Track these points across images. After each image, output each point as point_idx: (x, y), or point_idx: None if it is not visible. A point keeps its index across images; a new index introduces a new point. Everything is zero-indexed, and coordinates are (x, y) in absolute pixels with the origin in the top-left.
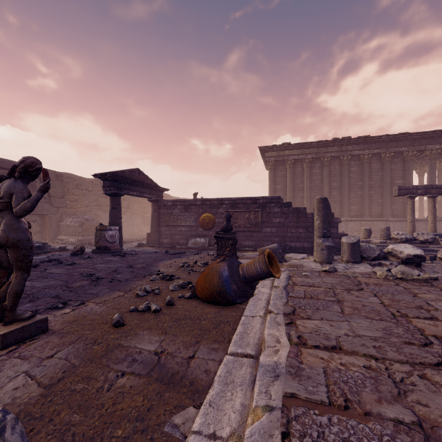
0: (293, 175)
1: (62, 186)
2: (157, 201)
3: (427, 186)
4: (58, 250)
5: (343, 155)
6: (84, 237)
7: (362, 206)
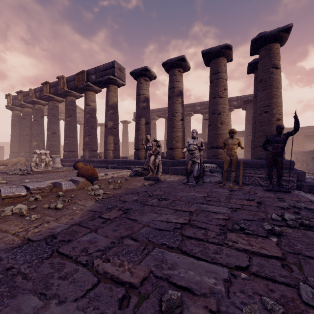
0: None
1: None
2: None
3: None
4: None
5: None
6: None
7: None
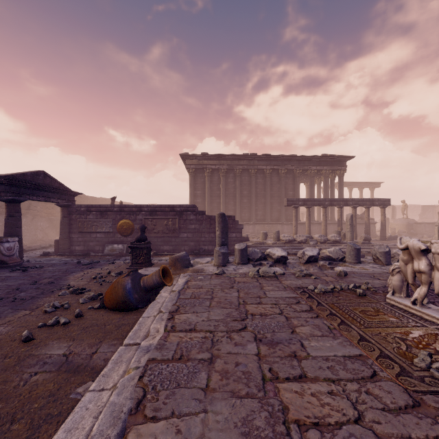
0: (211, 183)
1: None
2: (68, 206)
3: (305, 199)
4: None
5: (251, 169)
6: None
7: (265, 211)
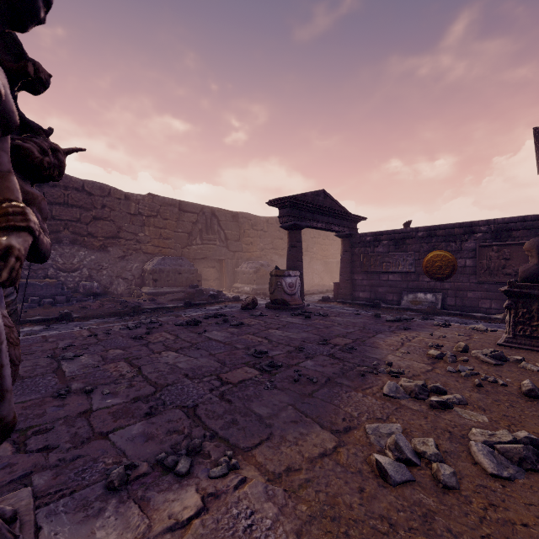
0: None
1: (238, 227)
2: (350, 236)
3: None
4: (231, 300)
5: None
6: (259, 286)
7: None
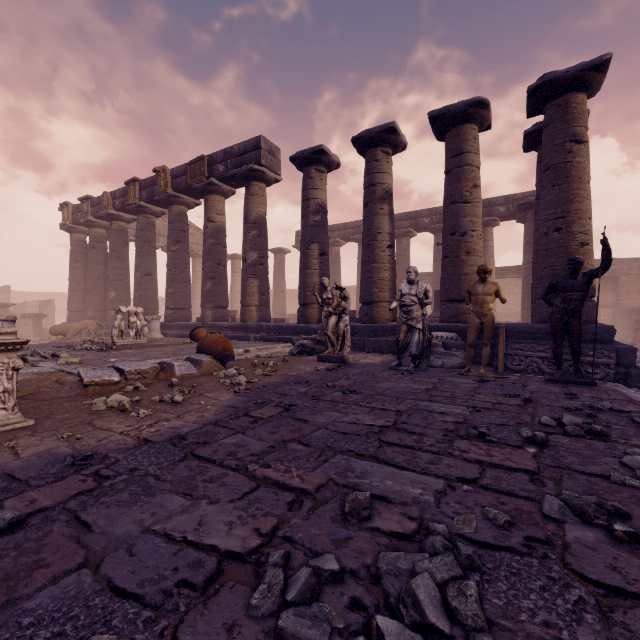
0: None
1: None
2: None
3: None
4: None
5: None
6: None
7: None
